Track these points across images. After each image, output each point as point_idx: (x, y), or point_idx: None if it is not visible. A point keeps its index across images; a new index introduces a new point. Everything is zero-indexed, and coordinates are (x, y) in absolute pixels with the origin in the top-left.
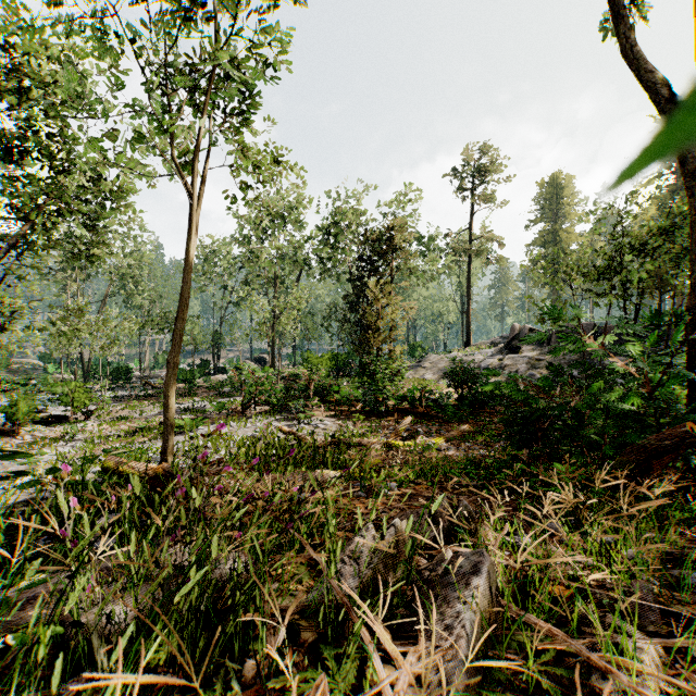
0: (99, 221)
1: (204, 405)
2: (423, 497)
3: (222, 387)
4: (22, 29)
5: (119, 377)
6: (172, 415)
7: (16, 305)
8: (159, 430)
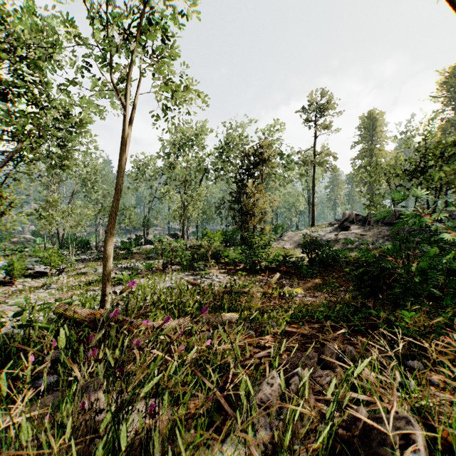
0: (68, 142)
1: (138, 265)
2: (298, 335)
3: (149, 253)
4: (15, 11)
5: (82, 247)
6: (108, 273)
7: (12, 197)
8: None
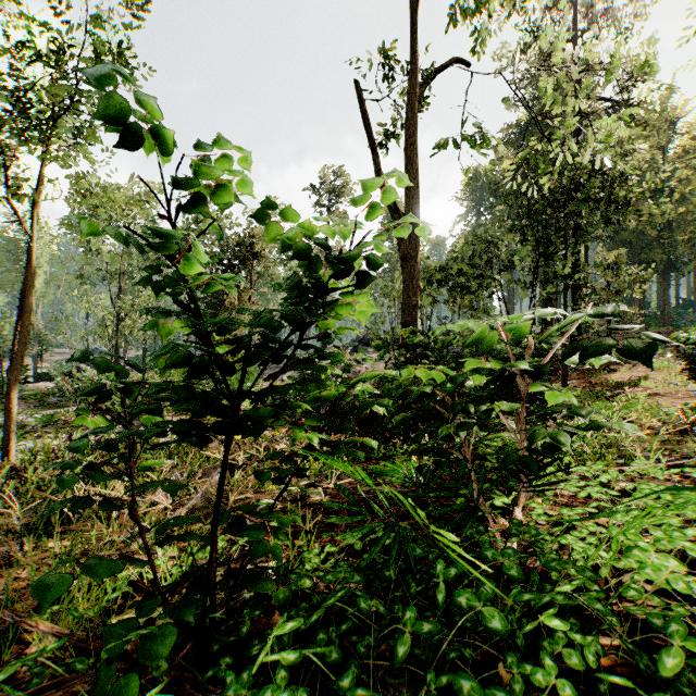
0: None
1: (24, 418)
2: None
3: (47, 397)
4: None
5: None
6: (15, 424)
7: None
8: None
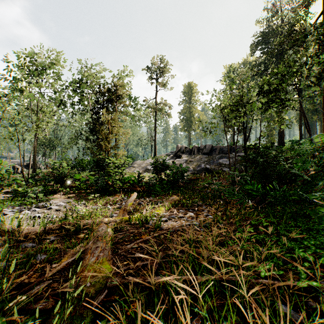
0: None
1: None
2: None
3: None
4: None
5: None
6: None
7: None
8: None
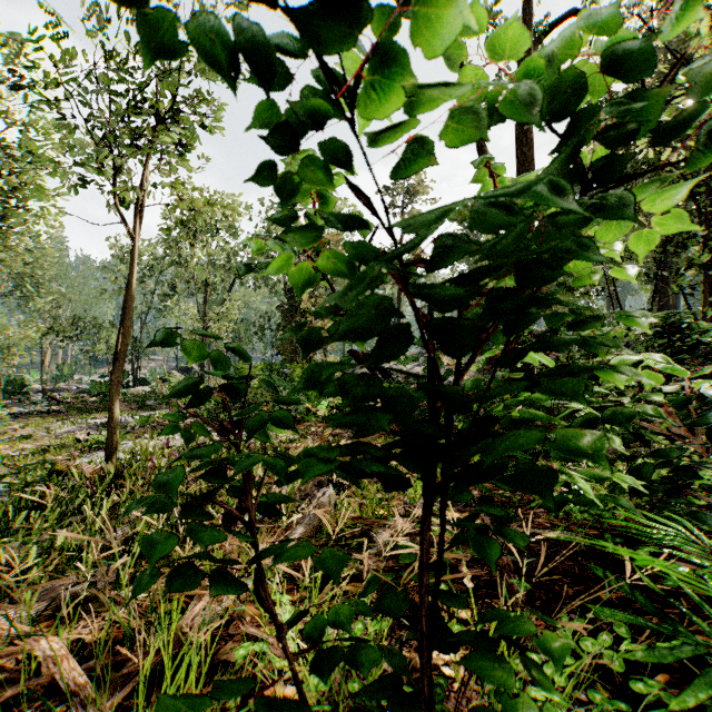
0: None
1: (125, 419)
2: None
3: (144, 400)
4: None
5: (13, 392)
6: (116, 425)
7: None
8: (75, 447)
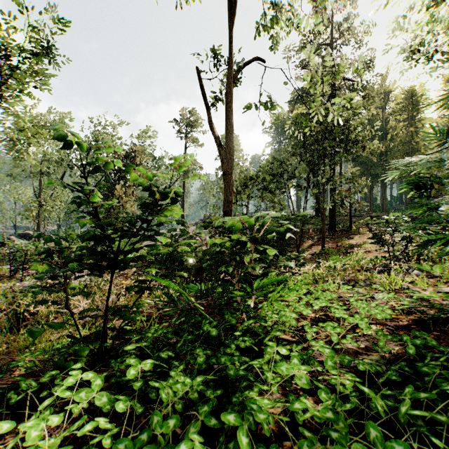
0: None
1: None
2: None
3: None
4: None
5: None
6: None
7: None
8: None
